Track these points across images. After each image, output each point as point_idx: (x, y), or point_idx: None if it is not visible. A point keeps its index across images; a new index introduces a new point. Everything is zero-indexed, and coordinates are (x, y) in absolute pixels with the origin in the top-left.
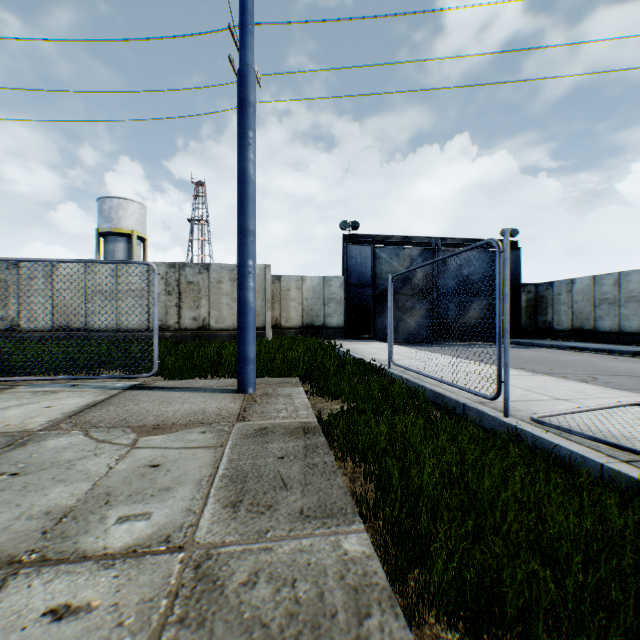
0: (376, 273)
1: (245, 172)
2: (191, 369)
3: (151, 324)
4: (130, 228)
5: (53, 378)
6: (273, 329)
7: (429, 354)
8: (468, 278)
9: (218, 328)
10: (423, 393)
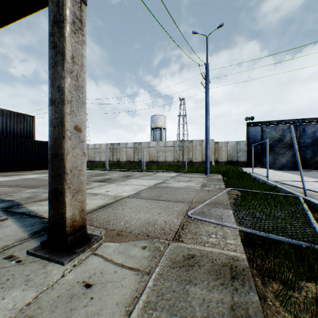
0: (263, 138)
1: (207, 125)
2: (191, 172)
3: (174, 160)
4: (161, 125)
5: (166, 171)
6: (215, 162)
7: (277, 172)
8: None
9: (195, 161)
10: (254, 178)
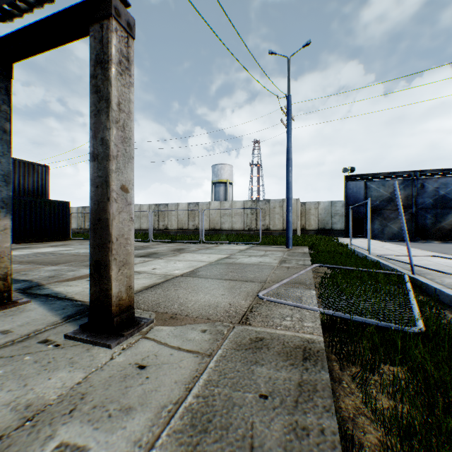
0: (367, 197)
1: (288, 180)
2: (267, 244)
3: (245, 227)
4: (226, 179)
5: (233, 242)
6: (301, 231)
7: (385, 244)
8: (443, 196)
9: (273, 229)
10: (352, 251)
